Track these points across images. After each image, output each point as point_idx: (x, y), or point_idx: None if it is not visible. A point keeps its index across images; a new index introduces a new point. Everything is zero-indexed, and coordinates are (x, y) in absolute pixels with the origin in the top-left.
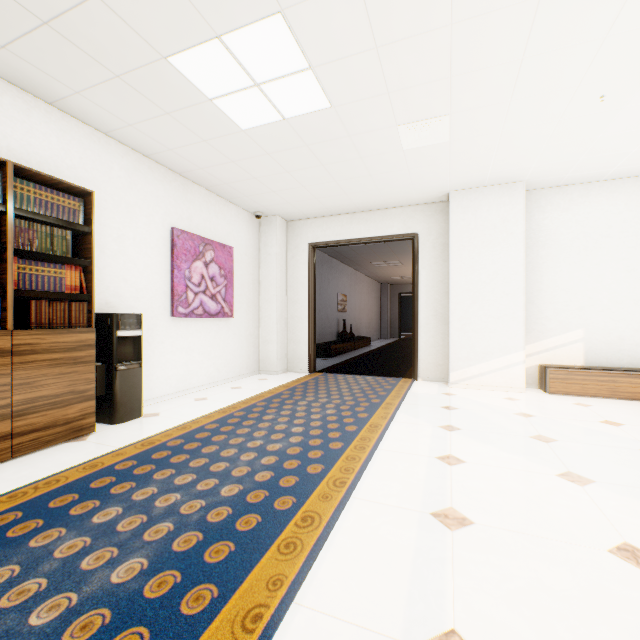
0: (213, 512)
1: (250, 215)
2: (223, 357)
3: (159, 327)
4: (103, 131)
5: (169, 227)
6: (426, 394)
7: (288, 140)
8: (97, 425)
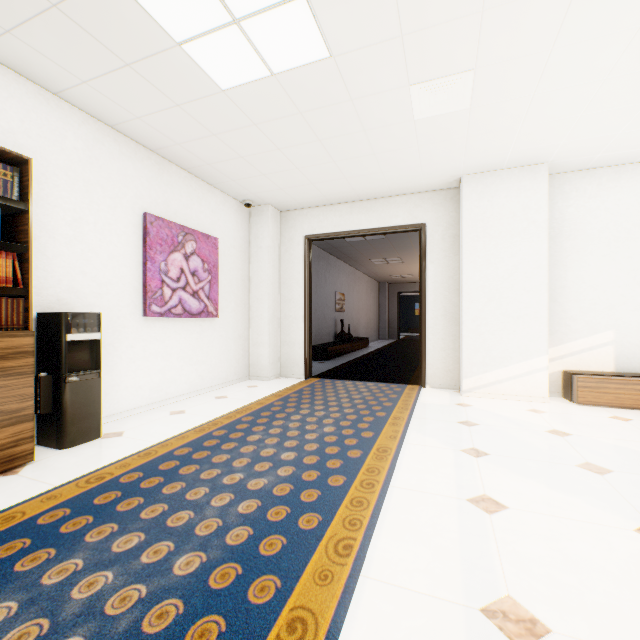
0: (154, 611)
1: (239, 204)
2: (207, 362)
3: (128, 328)
4: (52, 91)
5: (141, 212)
6: (438, 405)
7: (278, 105)
8: (41, 450)
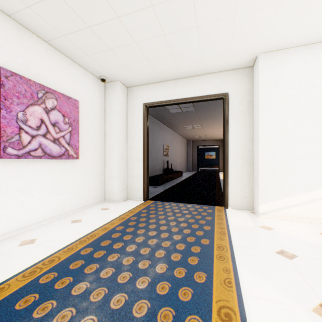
0: None
1: (97, 79)
2: (68, 192)
3: None
4: None
5: None
6: (246, 228)
7: None
8: None
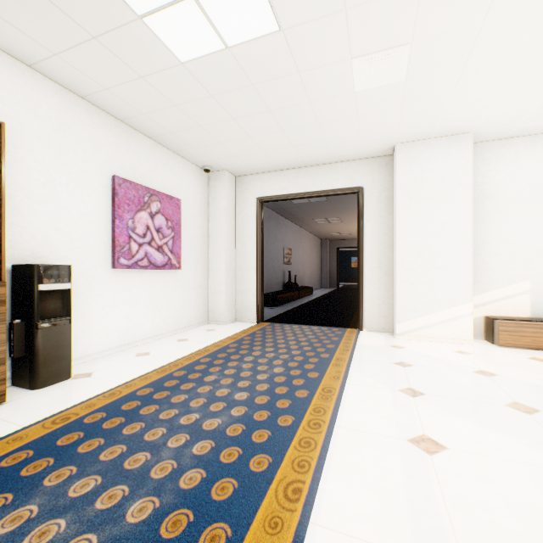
0: None
1: (199, 169)
2: (171, 308)
3: (98, 279)
4: (27, 63)
5: (110, 175)
6: (375, 347)
7: (232, 77)
8: (15, 390)
